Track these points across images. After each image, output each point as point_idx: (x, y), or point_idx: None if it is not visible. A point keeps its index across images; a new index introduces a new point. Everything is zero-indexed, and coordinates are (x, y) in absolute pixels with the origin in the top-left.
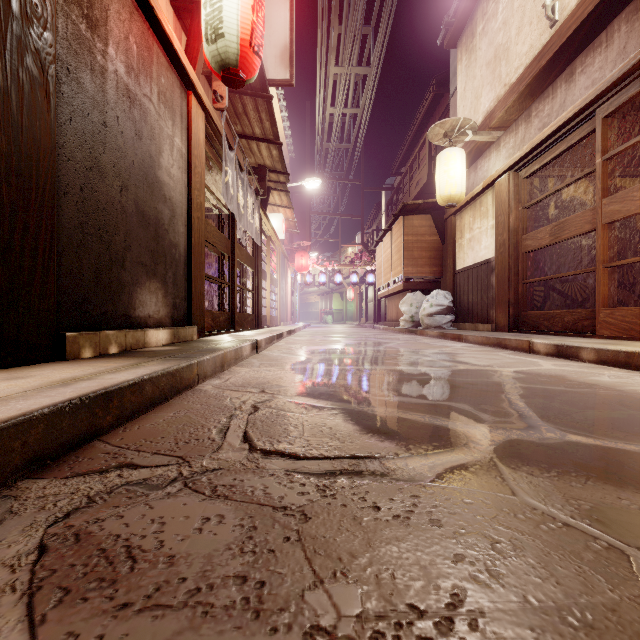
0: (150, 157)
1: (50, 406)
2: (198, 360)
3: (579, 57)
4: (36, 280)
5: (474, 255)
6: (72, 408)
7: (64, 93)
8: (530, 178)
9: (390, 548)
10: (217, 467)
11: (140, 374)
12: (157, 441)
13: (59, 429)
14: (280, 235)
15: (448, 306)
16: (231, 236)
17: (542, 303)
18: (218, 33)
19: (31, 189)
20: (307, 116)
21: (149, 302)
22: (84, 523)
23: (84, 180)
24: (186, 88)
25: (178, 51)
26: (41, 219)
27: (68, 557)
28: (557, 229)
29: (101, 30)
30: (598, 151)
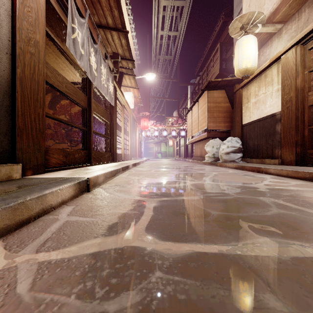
0: None
1: None
2: None
3: None
4: None
5: (259, 112)
6: None
7: None
8: (311, 50)
9: None
10: None
11: None
12: None
13: None
14: (131, 105)
15: (239, 147)
16: (88, 94)
17: None
18: None
19: None
20: (147, 43)
21: None
22: None
23: None
24: None
25: None
26: None
27: None
28: None
29: None
30: None
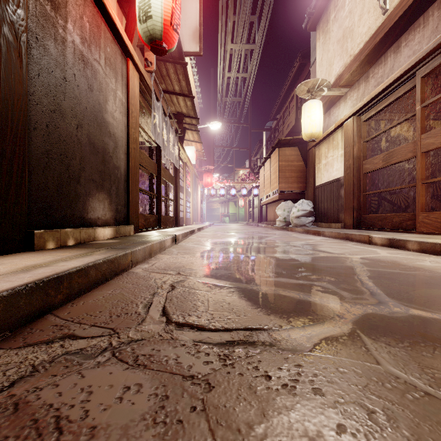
0: (99, 104)
1: (9, 289)
2: (132, 250)
3: (404, 35)
4: (11, 192)
5: (328, 175)
6: (28, 290)
7: (34, 55)
8: (368, 121)
9: (282, 418)
10: (140, 338)
11: (86, 262)
12: (96, 315)
13: (17, 307)
14: (193, 161)
15: (310, 211)
16: (158, 162)
17: (376, 209)
18: (147, 15)
19: (7, 124)
20: (211, 79)
21: (98, 208)
22: (24, 392)
23: (49, 119)
24: (125, 56)
25: (119, 29)
26: (15, 147)
27: (4, 428)
28: (388, 156)
29: (62, 11)
30: (418, 101)
